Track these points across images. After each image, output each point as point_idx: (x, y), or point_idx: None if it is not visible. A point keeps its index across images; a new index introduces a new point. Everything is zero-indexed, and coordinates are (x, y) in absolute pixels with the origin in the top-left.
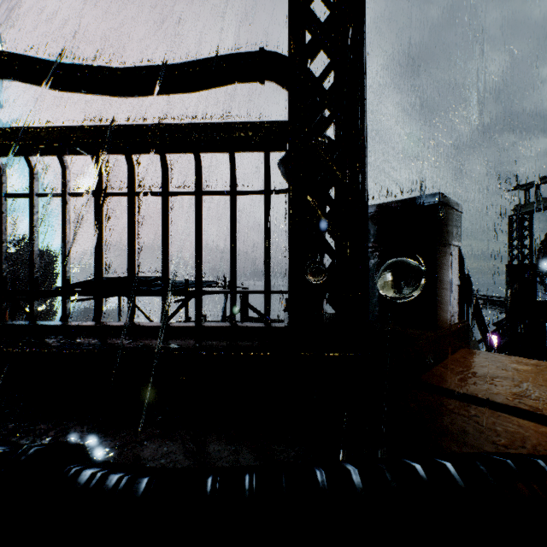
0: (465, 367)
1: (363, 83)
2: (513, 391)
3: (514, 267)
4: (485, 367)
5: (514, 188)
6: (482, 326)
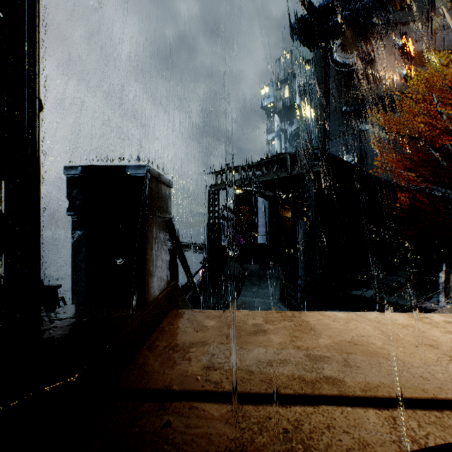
0: (169, 339)
1: None
2: (203, 362)
3: (211, 225)
4: (186, 333)
5: (211, 173)
6: (190, 277)
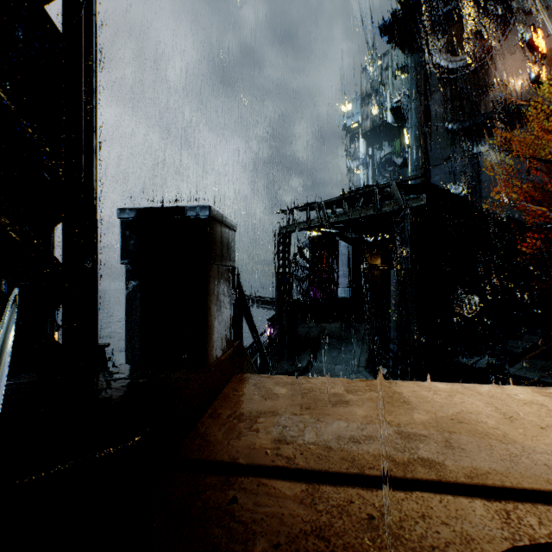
0: (234, 406)
1: (91, 12)
2: (273, 434)
3: (281, 274)
4: (252, 401)
5: (280, 211)
6: (256, 336)
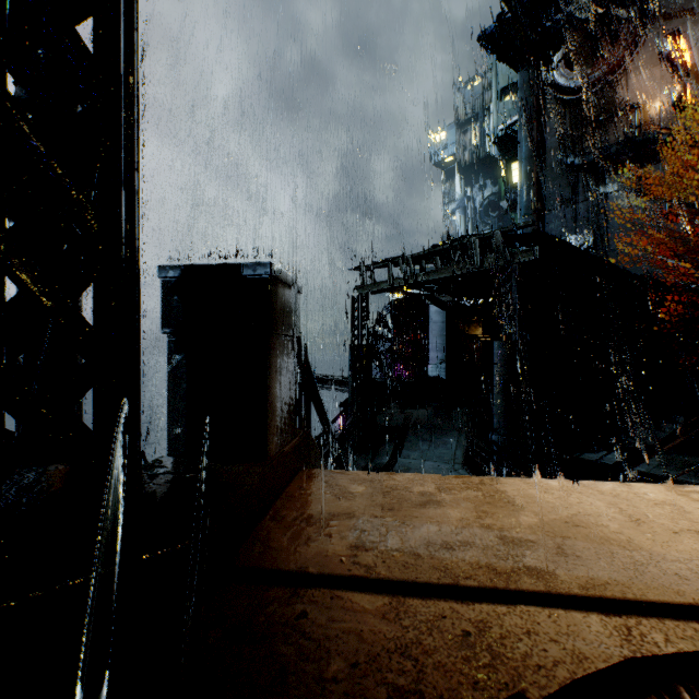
0: (300, 507)
1: (132, 32)
2: (349, 540)
3: (356, 348)
4: (323, 501)
5: (355, 268)
6: (326, 424)
